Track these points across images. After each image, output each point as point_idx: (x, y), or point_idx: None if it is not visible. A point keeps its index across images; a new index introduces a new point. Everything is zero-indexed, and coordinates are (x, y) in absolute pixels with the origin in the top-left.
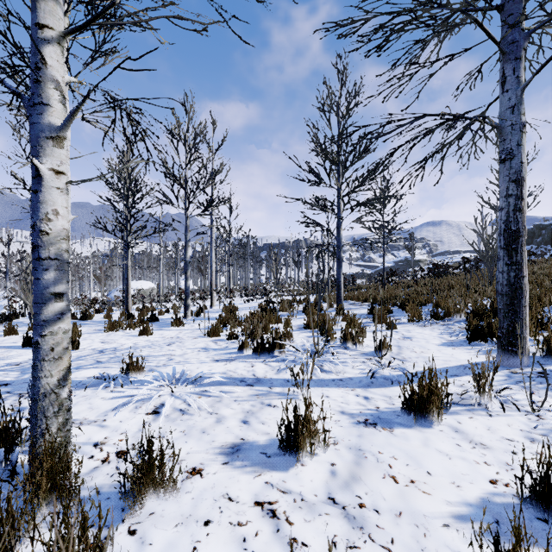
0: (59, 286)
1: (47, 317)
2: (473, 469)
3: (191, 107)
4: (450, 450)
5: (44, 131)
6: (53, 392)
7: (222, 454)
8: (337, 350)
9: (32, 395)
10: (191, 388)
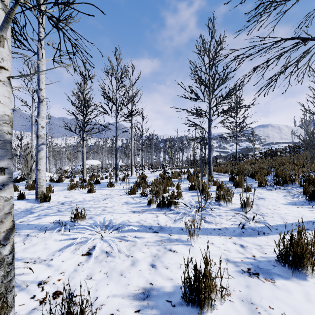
0: None
1: None
2: None
3: (119, 56)
4: None
5: None
6: None
7: (135, 299)
8: (214, 206)
9: None
10: (115, 233)
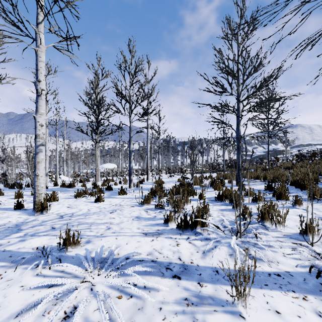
0: None
1: None
2: None
3: (133, 47)
4: None
5: None
6: None
7: None
8: (259, 231)
9: None
10: (114, 277)
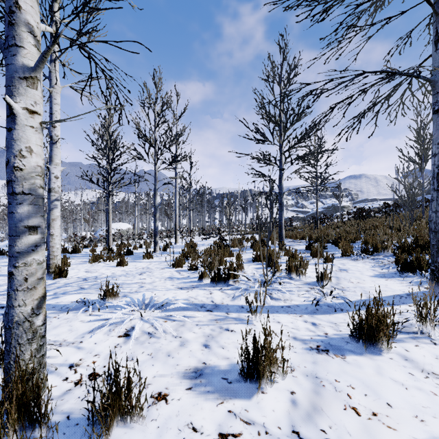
0: (32, 220)
1: (21, 249)
2: (432, 401)
3: (159, 80)
4: (404, 379)
5: (18, 72)
6: (27, 320)
7: (186, 378)
8: (284, 280)
9: (7, 323)
10: (158, 313)
